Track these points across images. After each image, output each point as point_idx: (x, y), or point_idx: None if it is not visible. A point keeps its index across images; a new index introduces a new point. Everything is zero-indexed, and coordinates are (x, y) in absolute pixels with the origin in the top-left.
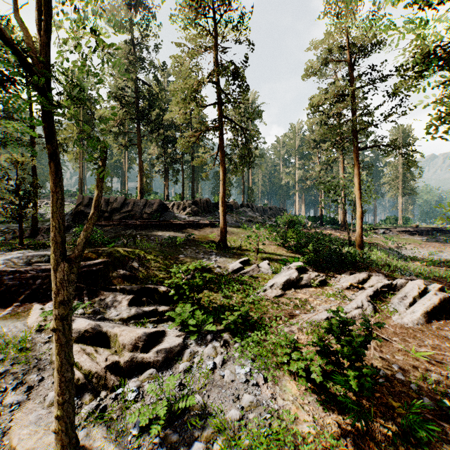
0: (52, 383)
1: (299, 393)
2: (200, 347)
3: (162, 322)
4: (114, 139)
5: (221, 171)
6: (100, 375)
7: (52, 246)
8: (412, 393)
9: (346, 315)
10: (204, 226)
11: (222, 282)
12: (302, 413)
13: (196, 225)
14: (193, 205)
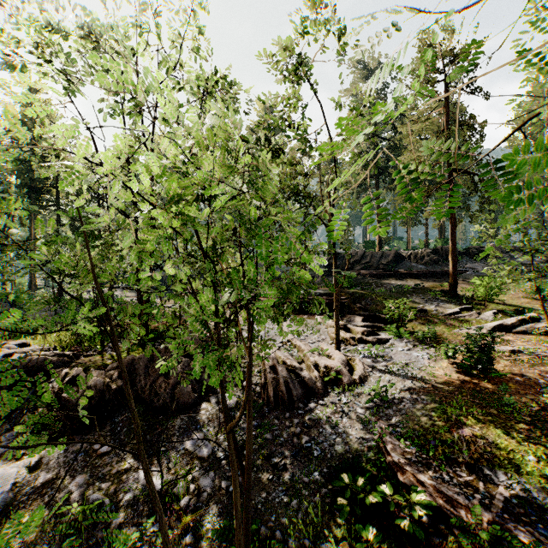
0: (330, 339)
1: (446, 366)
2: (398, 344)
3: (380, 332)
4: (356, 198)
5: (450, 223)
6: (347, 339)
7: (334, 282)
8: (536, 387)
9: (539, 353)
10: (442, 275)
11: (432, 319)
12: (440, 370)
13: (431, 275)
14: (433, 254)
